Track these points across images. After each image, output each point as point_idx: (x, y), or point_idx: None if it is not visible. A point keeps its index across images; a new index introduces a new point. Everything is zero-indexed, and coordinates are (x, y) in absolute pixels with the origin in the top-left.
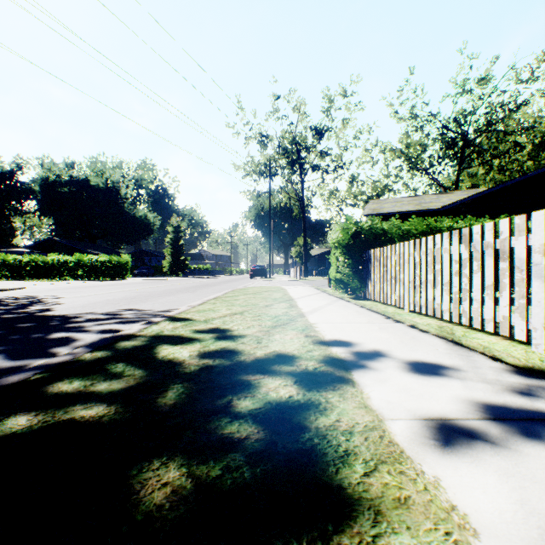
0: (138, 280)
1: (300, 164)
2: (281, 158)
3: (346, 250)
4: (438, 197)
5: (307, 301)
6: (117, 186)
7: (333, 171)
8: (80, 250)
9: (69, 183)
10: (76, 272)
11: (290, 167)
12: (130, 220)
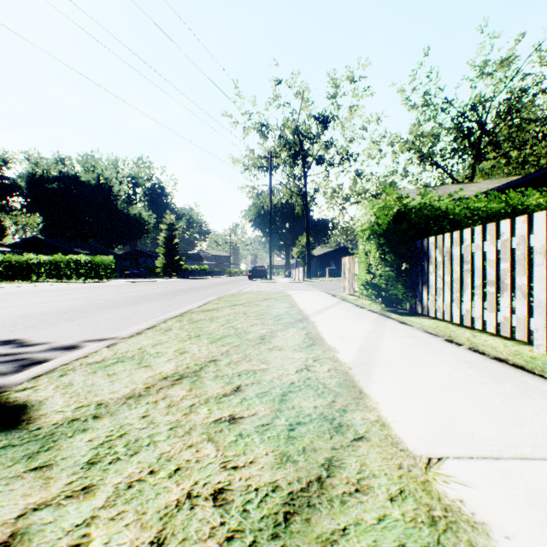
0: (122, 282)
1: (303, 156)
2: (282, 150)
3: (384, 240)
4: (465, 187)
5: (333, 321)
6: (109, 182)
7: (338, 164)
8: (67, 250)
9: (58, 179)
10: (54, 273)
11: (292, 160)
12: (124, 218)
